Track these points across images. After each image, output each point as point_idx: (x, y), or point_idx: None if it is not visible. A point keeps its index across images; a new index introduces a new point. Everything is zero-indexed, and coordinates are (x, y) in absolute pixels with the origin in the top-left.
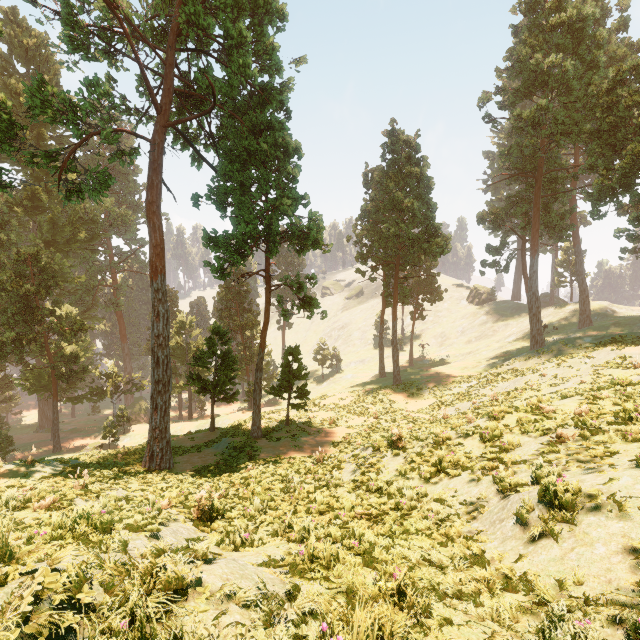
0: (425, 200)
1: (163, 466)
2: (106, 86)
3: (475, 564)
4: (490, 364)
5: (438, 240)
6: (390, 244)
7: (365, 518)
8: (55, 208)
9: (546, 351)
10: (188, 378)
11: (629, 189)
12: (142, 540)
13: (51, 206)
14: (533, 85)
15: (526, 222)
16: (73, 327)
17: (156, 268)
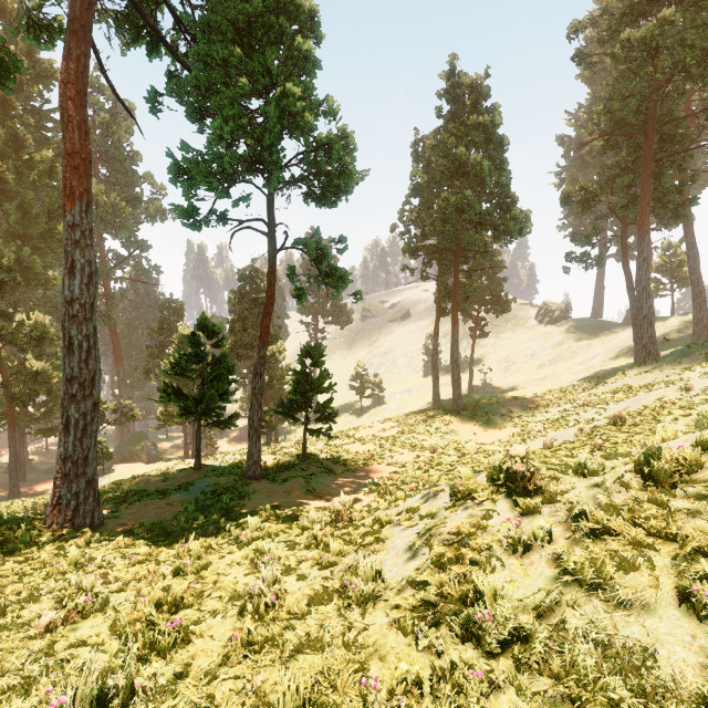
0: (497, 162)
1: (78, 523)
2: None
3: None
4: (582, 385)
5: (516, 213)
6: (448, 228)
7: None
8: (26, 193)
9: (671, 361)
10: (162, 392)
11: None
12: None
13: (21, 190)
14: (646, 1)
15: (629, 198)
16: (31, 334)
17: (71, 190)
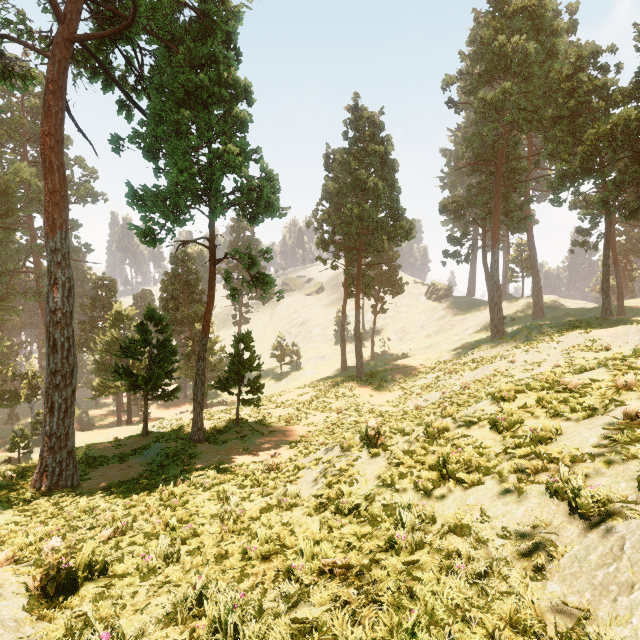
0: (389, 181)
1: (62, 485)
2: None
3: None
4: (453, 355)
5: (403, 223)
6: (353, 229)
7: (340, 578)
8: None
9: (510, 339)
10: (113, 372)
11: (589, 174)
12: None
13: None
14: (496, 70)
15: (487, 212)
16: None
17: (53, 221)
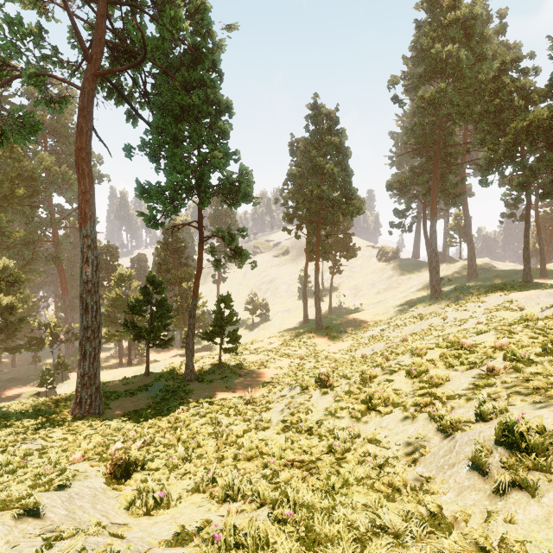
0: (343, 167)
1: (92, 412)
2: (29, 25)
3: (435, 528)
4: (398, 310)
5: (355, 202)
6: (313, 205)
7: (297, 466)
8: None
9: (444, 298)
10: (123, 326)
11: (511, 161)
12: (4, 525)
13: None
14: (433, 71)
15: (427, 189)
16: (8, 278)
17: (85, 214)
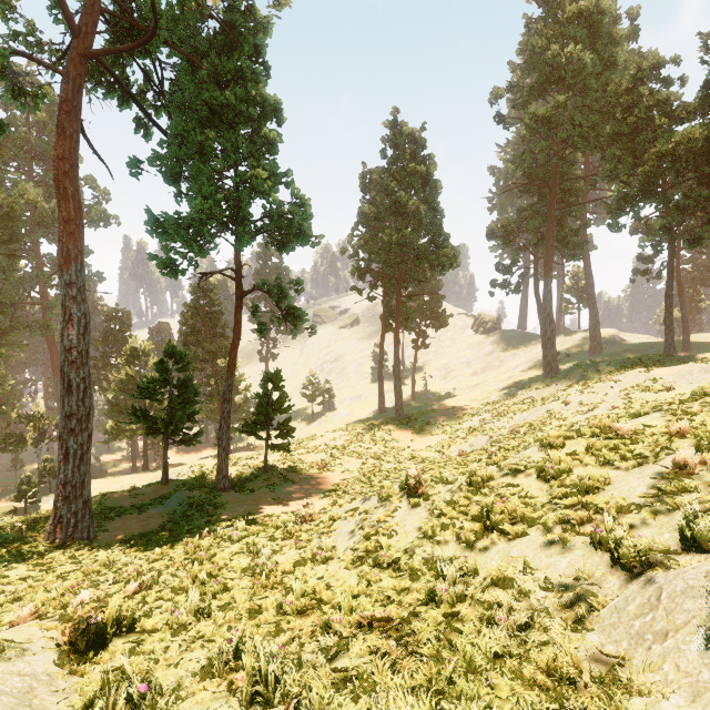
0: (432, 205)
1: (77, 537)
2: None
3: None
4: (502, 395)
5: (447, 251)
6: (391, 257)
7: (379, 630)
8: None
9: (564, 378)
10: (130, 415)
11: (651, 197)
12: None
13: None
14: (548, 82)
15: (539, 237)
16: None
17: (68, 252)
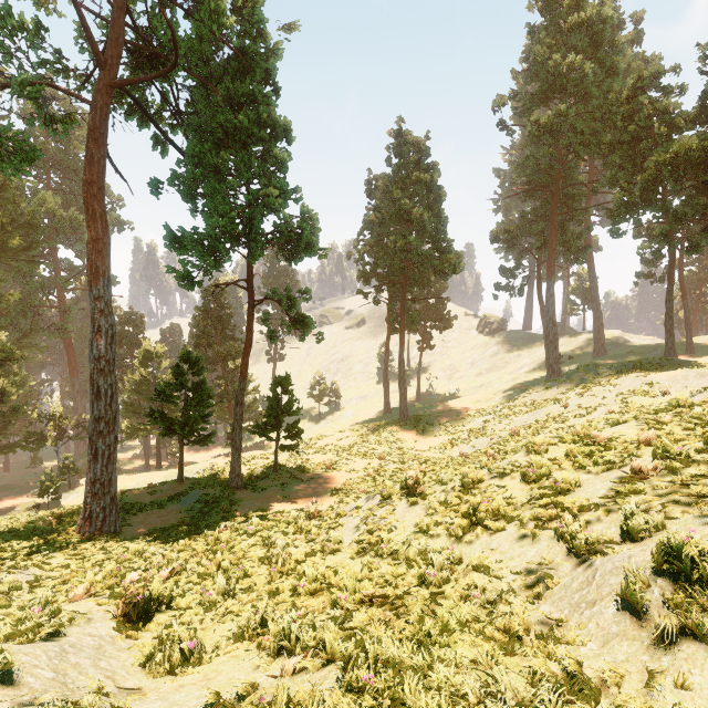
0: (436, 211)
1: (106, 531)
2: (21, 17)
3: (574, 695)
4: (505, 396)
5: (450, 256)
6: (396, 261)
7: (377, 603)
8: None
9: (565, 380)
10: (148, 416)
11: (651, 204)
12: None
13: None
14: (551, 90)
15: (542, 241)
16: None
17: (96, 269)
